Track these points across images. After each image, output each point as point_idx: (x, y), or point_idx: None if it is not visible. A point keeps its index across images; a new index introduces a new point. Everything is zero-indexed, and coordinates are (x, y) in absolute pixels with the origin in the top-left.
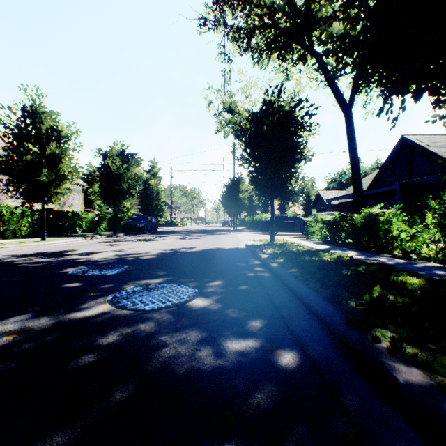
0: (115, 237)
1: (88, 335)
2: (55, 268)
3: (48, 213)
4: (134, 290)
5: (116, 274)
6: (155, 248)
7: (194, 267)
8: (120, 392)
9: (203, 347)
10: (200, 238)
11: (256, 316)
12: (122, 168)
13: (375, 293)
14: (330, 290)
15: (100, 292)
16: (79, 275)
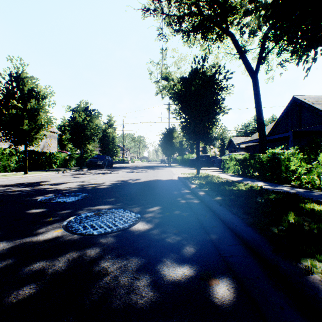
0: (81, 171)
1: (37, 262)
2: (28, 196)
3: (31, 153)
4: (87, 215)
5: (75, 201)
6: (109, 179)
7: (138, 195)
8: None
9: (141, 275)
10: (144, 172)
11: (190, 240)
12: (86, 120)
13: (291, 219)
14: (251, 217)
15: (58, 217)
16: (45, 202)
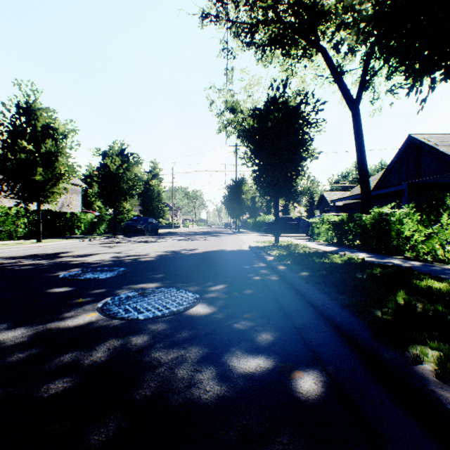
0: (114, 238)
1: (68, 351)
2: (45, 271)
3: (45, 214)
4: (128, 295)
5: (111, 277)
6: (154, 250)
7: (195, 269)
8: (96, 435)
9: (204, 367)
10: (202, 240)
11: (266, 326)
12: (122, 168)
13: (400, 300)
14: (348, 296)
15: (89, 298)
16: (69, 279)
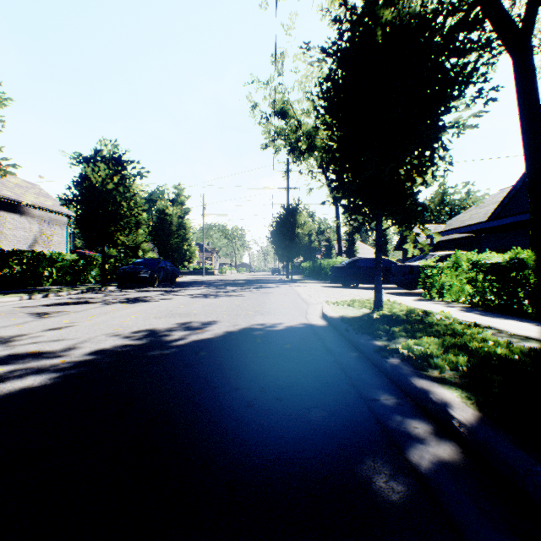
0: (95, 292)
1: None
2: None
3: None
4: None
5: None
6: (115, 327)
7: None
8: None
9: None
10: (233, 296)
11: None
12: (114, 184)
13: None
14: None
15: None
16: None
